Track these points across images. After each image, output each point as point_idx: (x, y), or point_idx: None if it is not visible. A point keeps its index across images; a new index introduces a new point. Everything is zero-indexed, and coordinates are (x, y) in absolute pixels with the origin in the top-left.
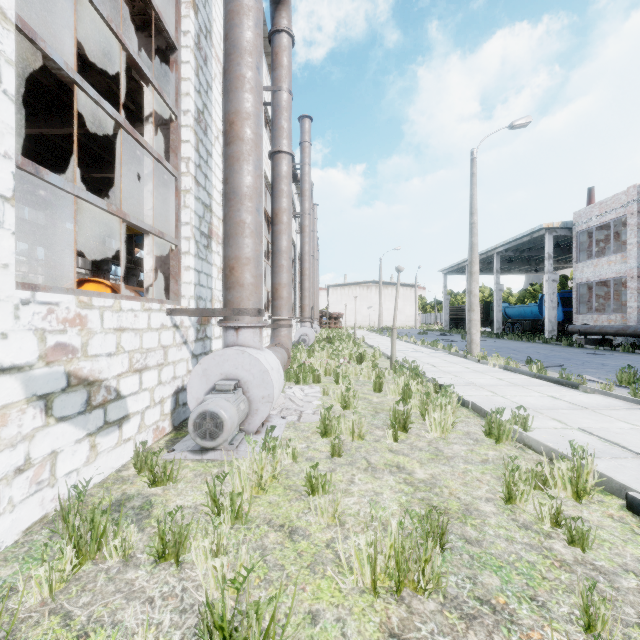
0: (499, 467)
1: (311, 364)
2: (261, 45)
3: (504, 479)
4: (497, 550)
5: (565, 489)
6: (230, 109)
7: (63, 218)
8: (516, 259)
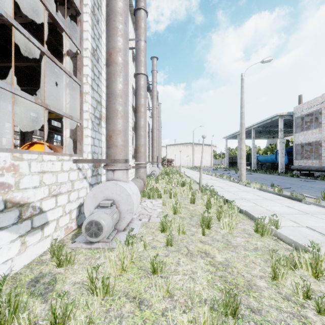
0: (265, 253)
1: (157, 187)
2: (127, 10)
3: (270, 264)
4: (272, 318)
5: (307, 270)
6: (109, 46)
7: (29, 110)
8: (263, 131)
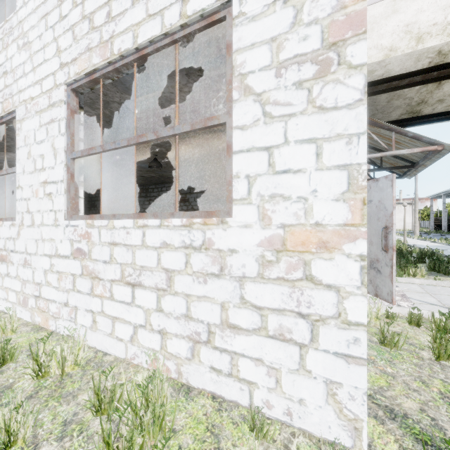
0: None
1: None
2: None
3: None
4: None
5: None
6: None
7: None
8: None
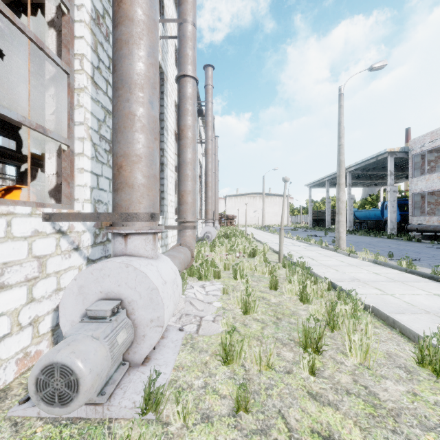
0: None
1: (212, 259)
2: None
3: None
4: None
5: None
6: None
7: (29, 145)
8: (362, 176)
